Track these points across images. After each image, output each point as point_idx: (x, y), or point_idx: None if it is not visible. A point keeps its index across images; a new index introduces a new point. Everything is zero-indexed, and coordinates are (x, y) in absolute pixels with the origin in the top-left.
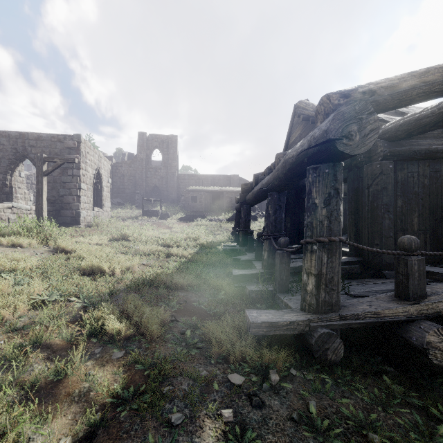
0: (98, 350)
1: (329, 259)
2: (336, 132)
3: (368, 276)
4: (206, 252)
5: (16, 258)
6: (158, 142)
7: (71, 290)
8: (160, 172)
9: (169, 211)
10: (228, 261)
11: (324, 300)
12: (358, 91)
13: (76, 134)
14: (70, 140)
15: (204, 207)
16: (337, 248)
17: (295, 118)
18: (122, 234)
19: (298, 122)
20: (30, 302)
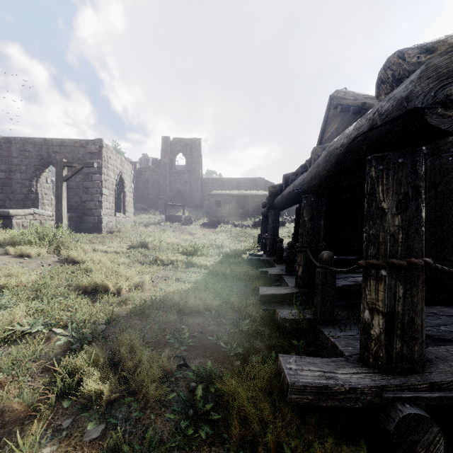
0: (67, 423)
1: (407, 291)
2: (424, 97)
3: (438, 302)
4: (230, 262)
5: (13, 272)
6: (181, 146)
7: (60, 317)
8: (183, 177)
9: (193, 216)
10: (254, 274)
11: (400, 353)
12: (448, 42)
13: (98, 139)
14: (92, 145)
15: (228, 212)
16: (419, 275)
17: (331, 111)
18: (142, 242)
19: (335, 114)
20: (4, 334)
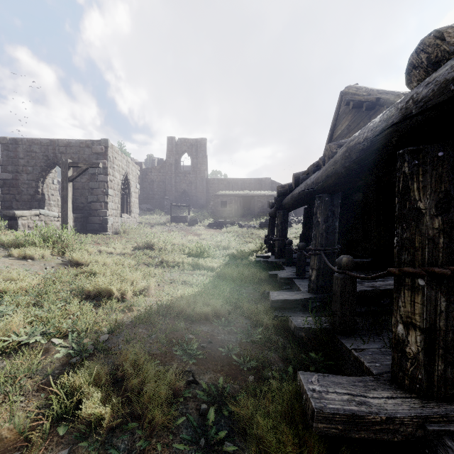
0: None
1: (451, 304)
2: None
3: None
4: (237, 264)
5: (14, 276)
6: (187, 147)
7: (60, 326)
8: (189, 177)
9: (198, 217)
10: (262, 276)
11: (443, 376)
12: None
13: (103, 139)
14: (98, 146)
15: (234, 212)
16: None
17: (342, 107)
18: (147, 243)
19: (346, 111)
20: None
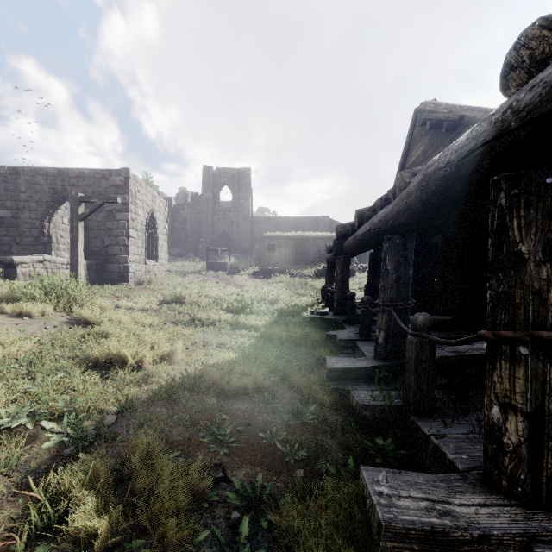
0: None
1: None
2: None
3: None
4: (286, 322)
5: (2, 338)
6: (227, 178)
7: (53, 404)
8: (229, 215)
9: (240, 264)
10: (318, 338)
11: None
12: None
13: (124, 168)
14: (117, 176)
15: (284, 258)
16: None
17: (416, 129)
18: (177, 296)
19: (421, 133)
20: None
